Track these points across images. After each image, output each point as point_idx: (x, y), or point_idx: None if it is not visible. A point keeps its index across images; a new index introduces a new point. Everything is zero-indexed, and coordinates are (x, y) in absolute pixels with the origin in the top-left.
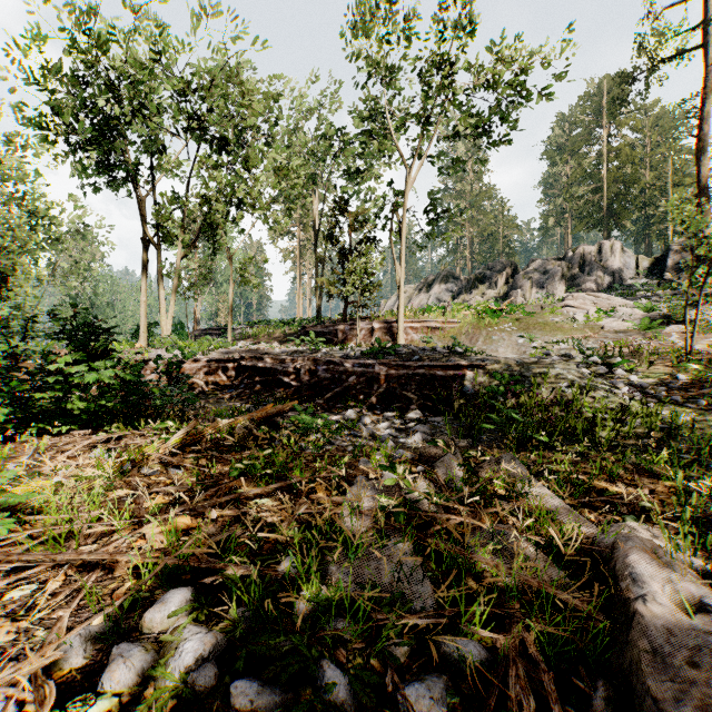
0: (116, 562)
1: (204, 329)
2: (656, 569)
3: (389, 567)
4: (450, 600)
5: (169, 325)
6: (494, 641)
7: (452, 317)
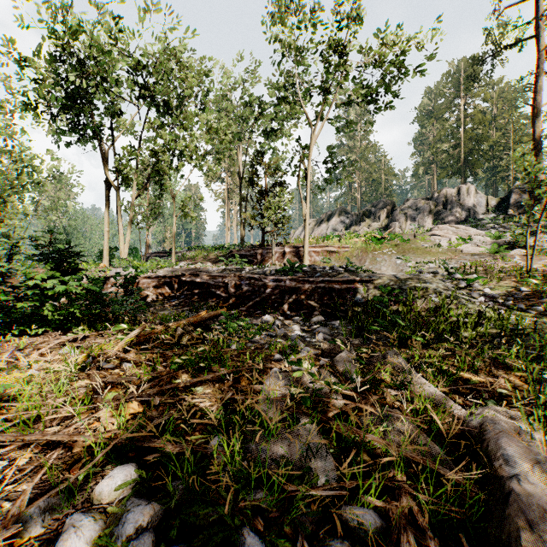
0: (75, 441)
1: (153, 253)
2: (525, 451)
3: (299, 445)
4: (349, 474)
5: (126, 249)
6: (387, 510)
7: (345, 243)
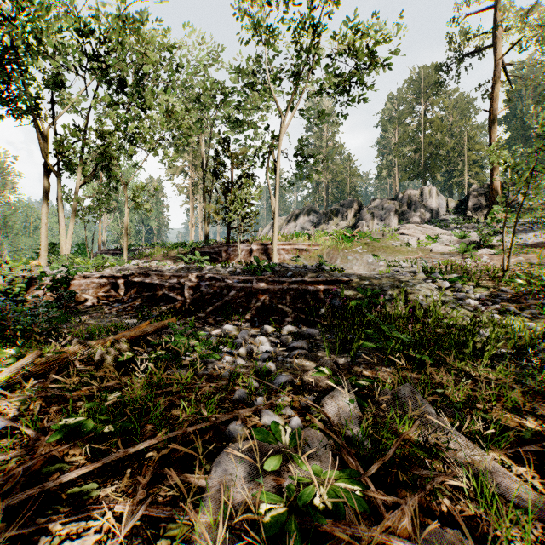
0: None
1: (106, 250)
2: None
3: None
4: None
5: (68, 245)
6: None
7: (315, 241)
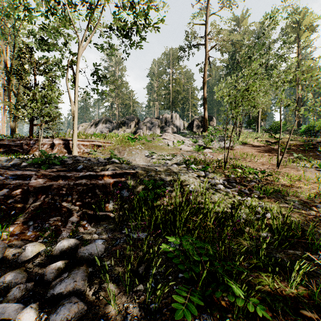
0: None
1: None
2: None
3: None
4: None
5: None
6: None
7: (109, 140)
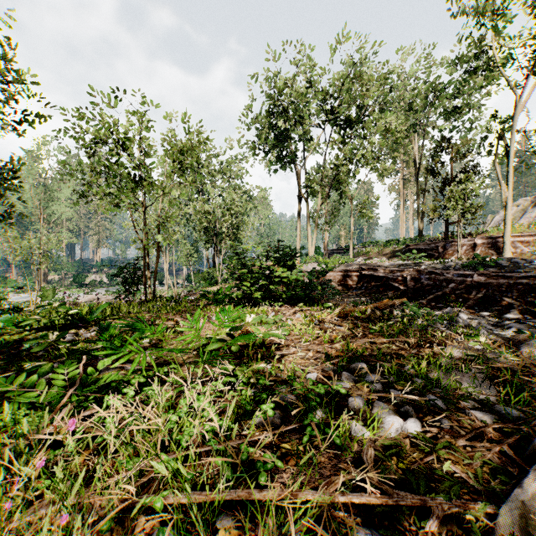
0: (329, 353)
1: (331, 250)
2: None
3: (469, 379)
4: (503, 392)
5: (313, 248)
6: (530, 414)
7: None
